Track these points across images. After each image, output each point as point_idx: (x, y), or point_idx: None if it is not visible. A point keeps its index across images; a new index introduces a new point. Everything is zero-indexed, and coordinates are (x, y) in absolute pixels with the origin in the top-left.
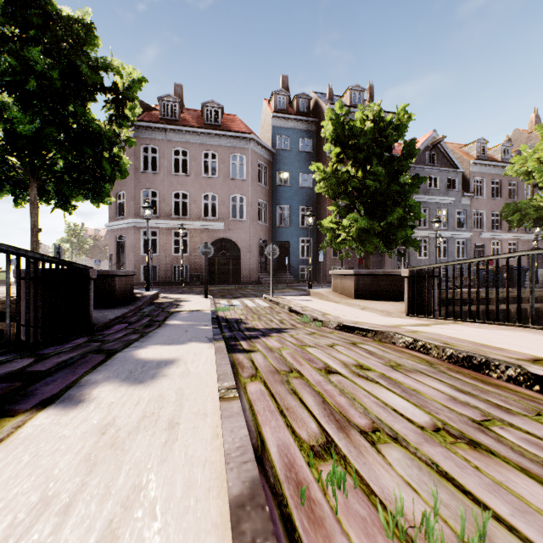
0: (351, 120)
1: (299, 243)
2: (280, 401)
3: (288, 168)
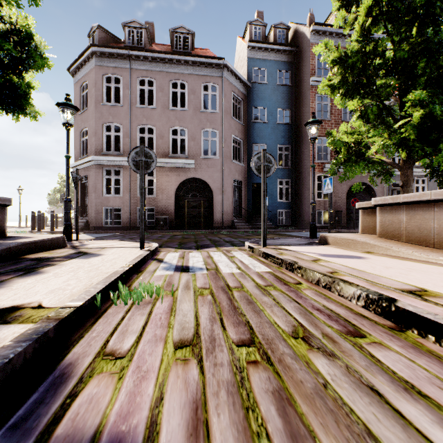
0: None
1: (276, 185)
2: None
3: (264, 103)
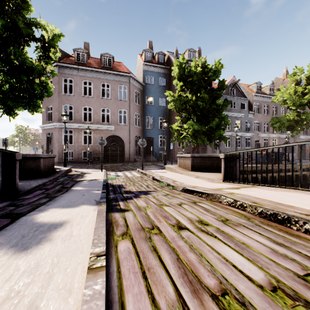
0: (189, 66)
1: (158, 139)
2: (143, 260)
3: (152, 94)
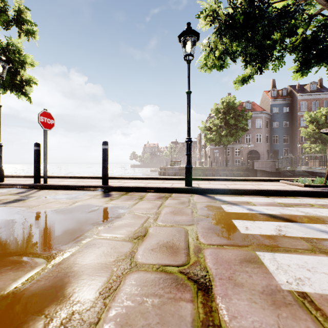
0: (316, 116)
1: (282, 150)
2: None
3: (277, 120)
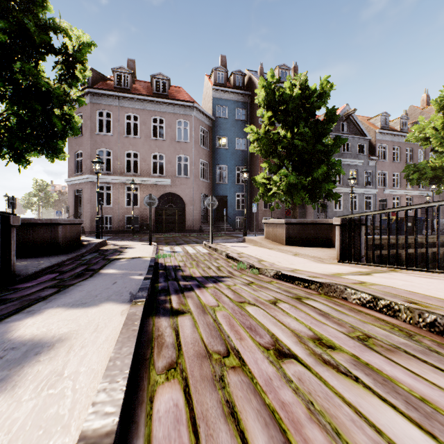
0: (281, 87)
1: (235, 198)
2: None
3: (225, 133)
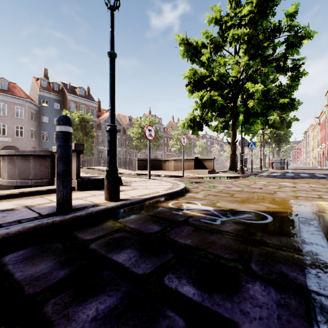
0: (72, 116)
1: None
2: None
3: (48, 115)
